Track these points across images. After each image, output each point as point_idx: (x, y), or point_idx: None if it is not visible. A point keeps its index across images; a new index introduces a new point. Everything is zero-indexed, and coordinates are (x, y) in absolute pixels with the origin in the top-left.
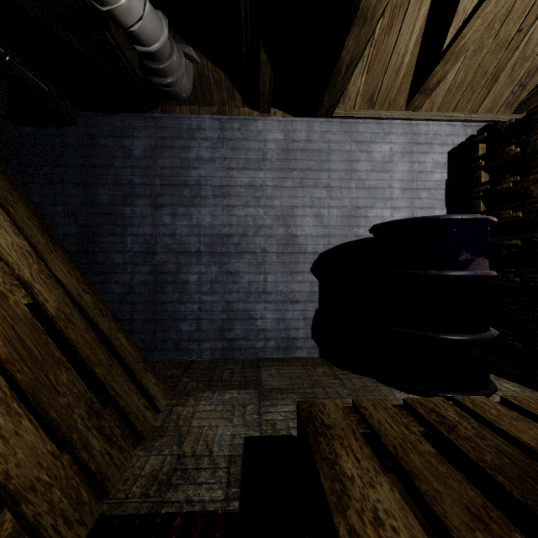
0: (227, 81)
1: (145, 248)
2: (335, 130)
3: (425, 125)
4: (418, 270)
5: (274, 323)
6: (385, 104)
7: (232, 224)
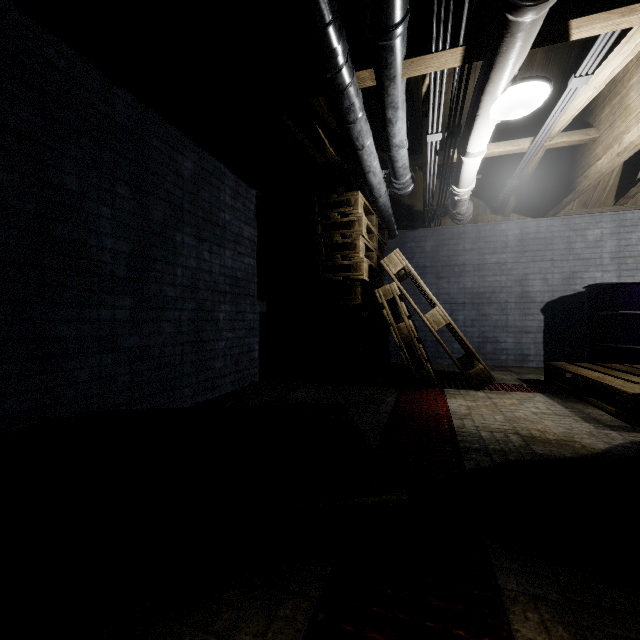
0: (483, 205)
1: None
2: (557, 224)
3: (631, 213)
4: (613, 311)
5: (513, 345)
6: (596, 205)
7: (485, 286)
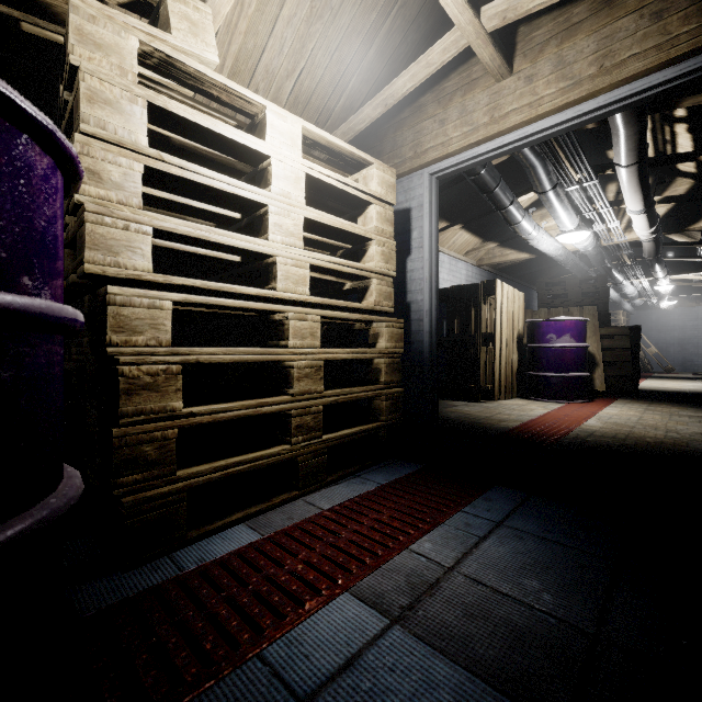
0: (684, 300)
1: (655, 343)
2: None
3: None
4: None
5: (701, 362)
6: None
7: (685, 336)
